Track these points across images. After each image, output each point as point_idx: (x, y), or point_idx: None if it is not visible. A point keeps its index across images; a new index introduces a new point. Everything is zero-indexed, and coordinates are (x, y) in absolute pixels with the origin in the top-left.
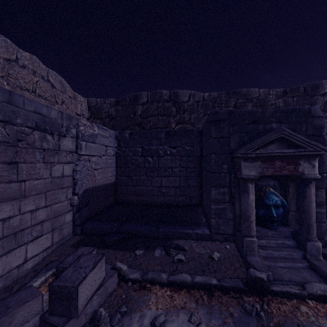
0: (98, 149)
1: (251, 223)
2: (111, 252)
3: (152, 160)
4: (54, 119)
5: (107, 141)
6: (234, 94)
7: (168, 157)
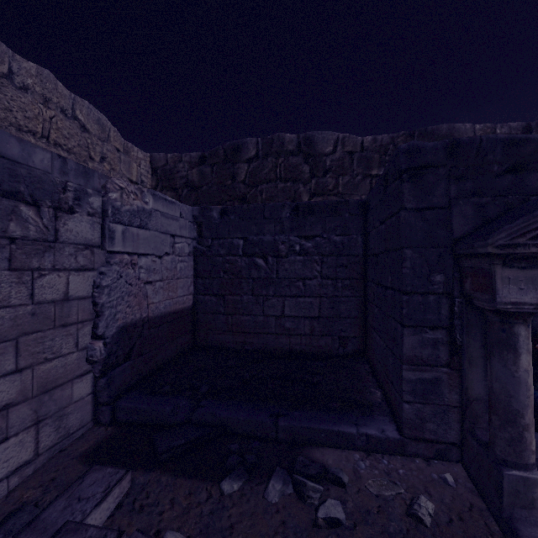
0: (154, 242)
1: (524, 431)
2: (165, 481)
3: (265, 263)
4: (42, 172)
5: (174, 225)
6: (423, 137)
7: (297, 257)
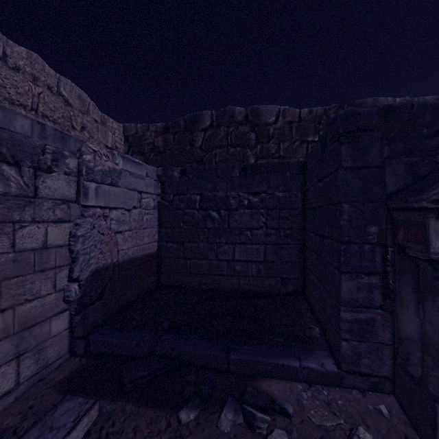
0: (123, 198)
1: None
2: (129, 410)
3: (218, 215)
4: (22, 136)
5: (141, 183)
6: None
7: (246, 210)
